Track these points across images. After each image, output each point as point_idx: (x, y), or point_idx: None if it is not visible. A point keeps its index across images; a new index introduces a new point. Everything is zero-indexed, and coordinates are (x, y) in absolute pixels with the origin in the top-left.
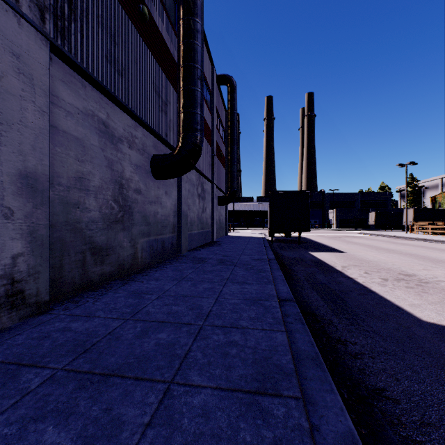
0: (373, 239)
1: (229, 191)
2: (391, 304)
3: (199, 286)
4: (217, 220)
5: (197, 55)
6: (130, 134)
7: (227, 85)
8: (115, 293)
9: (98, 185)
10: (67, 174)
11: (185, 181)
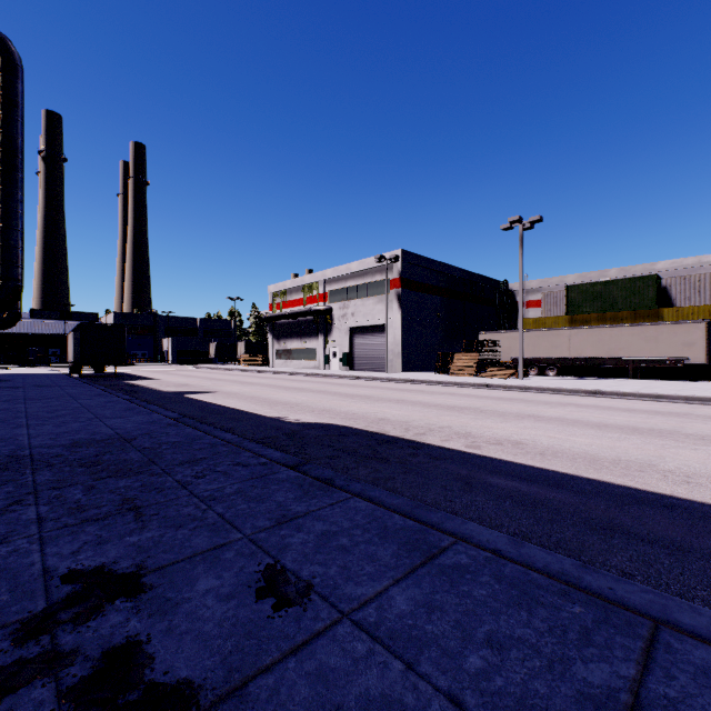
0: (199, 371)
1: (8, 313)
2: (159, 390)
3: (45, 392)
4: None
5: (21, 221)
6: None
7: None
8: None
9: None
10: None
11: None
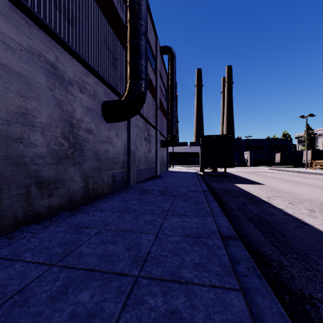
0: (282, 174)
1: (169, 136)
2: None
3: (140, 219)
4: (160, 158)
5: (142, 14)
6: (81, 80)
7: (167, 54)
8: (56, 227)
9: (45, 123)
10: (7, 108)
11: (133, 125)
